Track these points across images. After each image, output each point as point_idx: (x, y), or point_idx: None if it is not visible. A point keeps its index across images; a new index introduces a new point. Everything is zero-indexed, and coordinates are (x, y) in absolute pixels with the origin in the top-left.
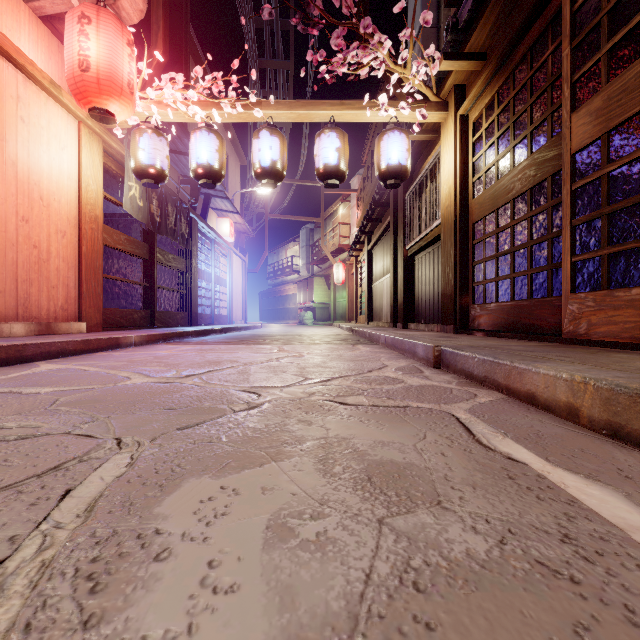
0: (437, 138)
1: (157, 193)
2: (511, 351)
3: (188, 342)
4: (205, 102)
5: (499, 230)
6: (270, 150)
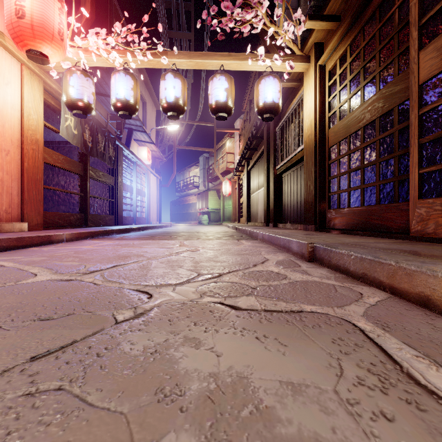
0: (300, 85)
1: (89, 125)
2: (382, 249)
3: (111, 238)
4: (123, 51)
5: (351, 151)
6: (174, 89)
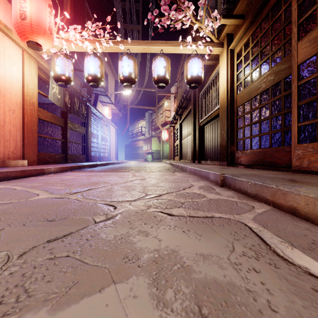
0: (217, 63)
1: (68, 91)
2: (269, 178)
3: (84, 171)
4: (92, 40)
5: (252, 110)
6: (128, 67)
